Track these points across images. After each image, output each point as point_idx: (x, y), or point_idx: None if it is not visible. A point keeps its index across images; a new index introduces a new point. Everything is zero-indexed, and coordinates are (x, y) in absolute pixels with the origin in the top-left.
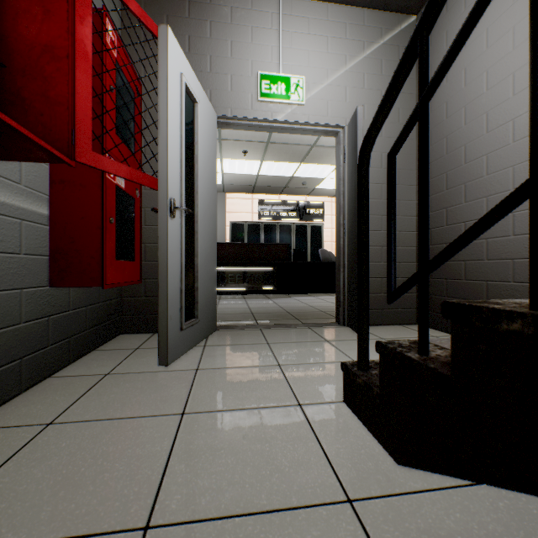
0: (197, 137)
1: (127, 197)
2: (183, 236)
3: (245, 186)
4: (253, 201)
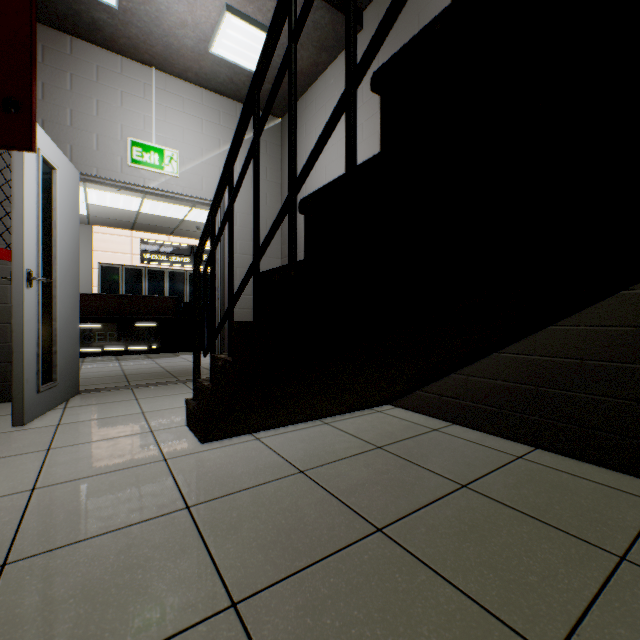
0: (57, 203)
1: None
2: (41, 303)
3: (121, 221)
4: (133, 239)
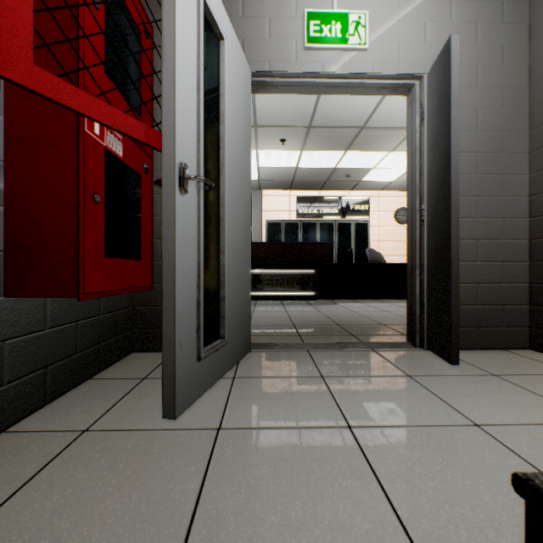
0: (224, 87)
1: (127, 170)
2: (201, 223)
3: (282, 181)
4: (291, 198)
